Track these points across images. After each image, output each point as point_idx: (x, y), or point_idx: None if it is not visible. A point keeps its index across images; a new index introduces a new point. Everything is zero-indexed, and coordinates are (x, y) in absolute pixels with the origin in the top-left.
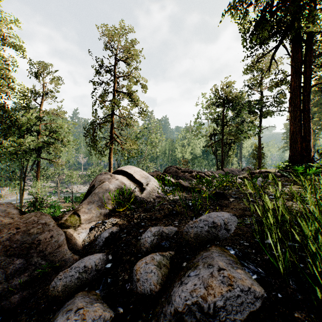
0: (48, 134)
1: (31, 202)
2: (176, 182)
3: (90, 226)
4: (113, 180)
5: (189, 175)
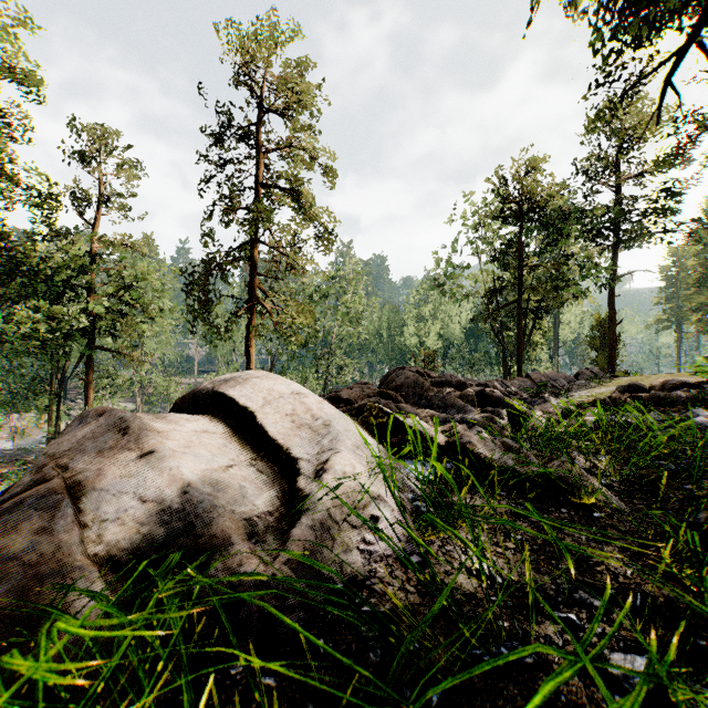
0: (110, 291)
1: None
2: (451, 443)
3: None
4: (127, 457)
5: (458, 396)
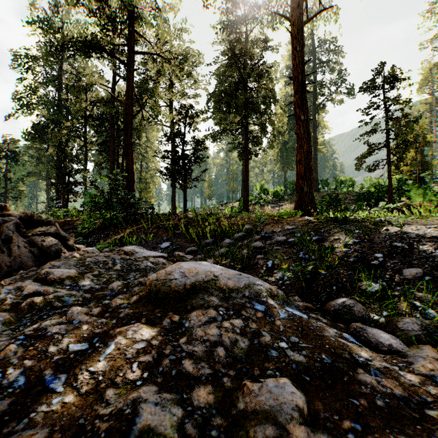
0: None
1: None
2: None
3: None
4: None
5: None
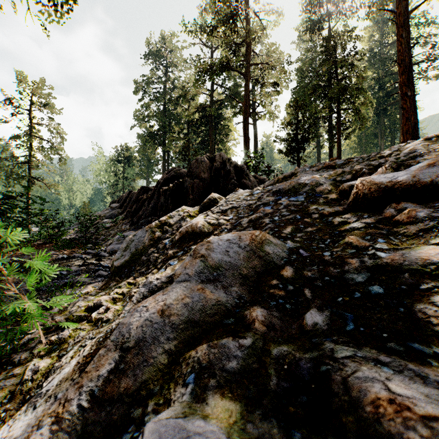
0: None
1: None
2: None
3: None
4: None
5: None
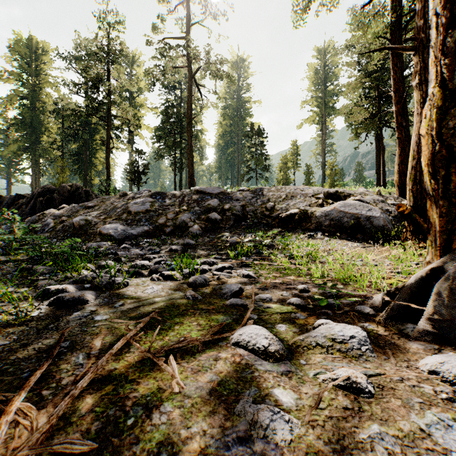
0: None
1: None
2: None
3: None
4: None
5: None
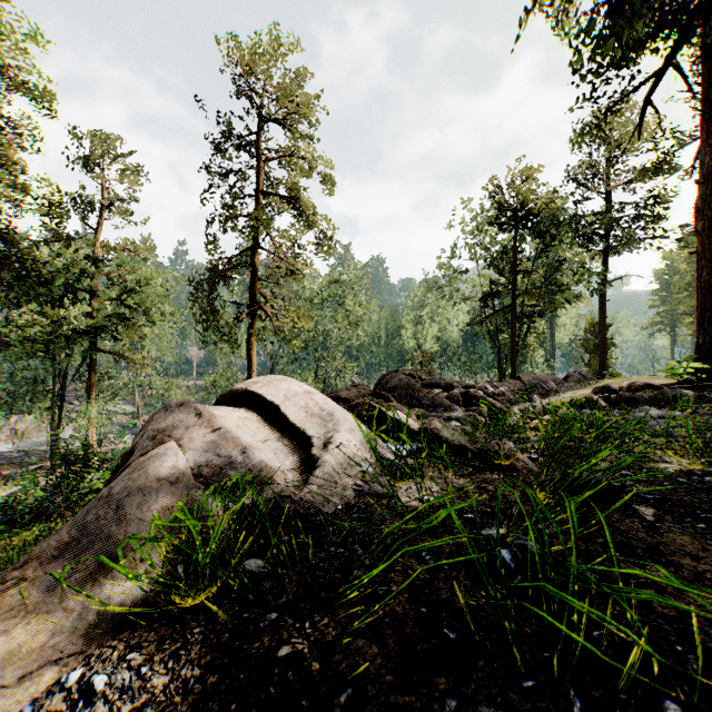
0: (113, 295)
1: (63, 454)
2: (423, 429)
3: (21, 699)
4: (205, 432)
5: (445, 396)
